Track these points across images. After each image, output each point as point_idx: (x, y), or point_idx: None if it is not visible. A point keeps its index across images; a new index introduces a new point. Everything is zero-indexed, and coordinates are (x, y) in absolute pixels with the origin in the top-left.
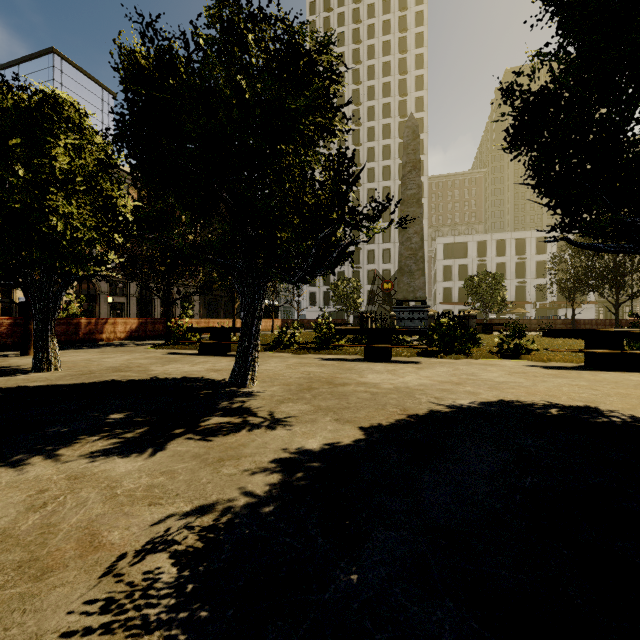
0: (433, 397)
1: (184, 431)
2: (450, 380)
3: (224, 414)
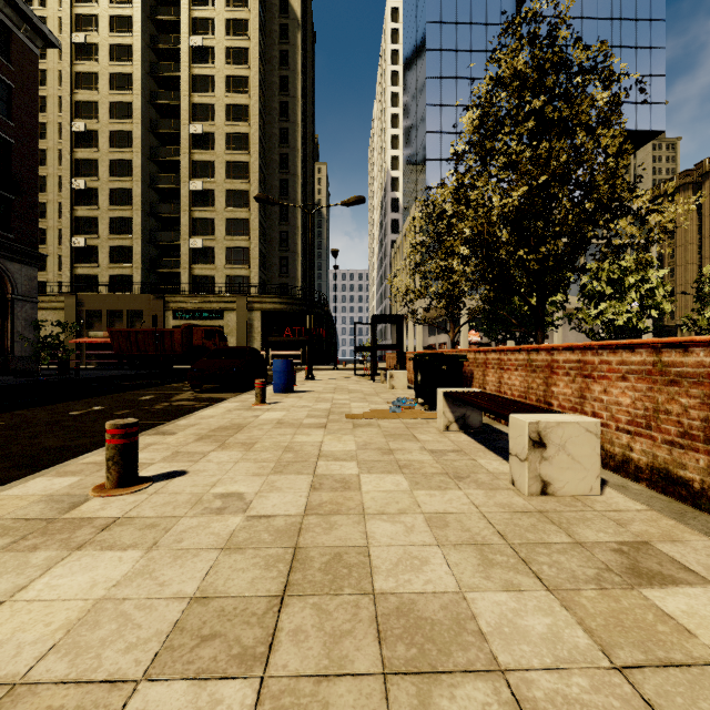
0: None
1: None
2: None
3: None
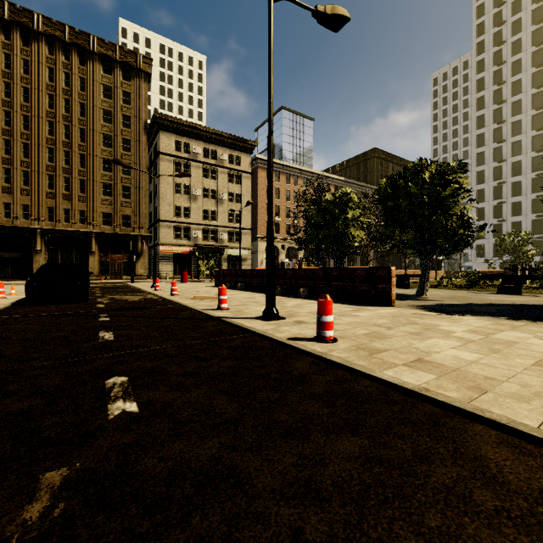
0: (513, 302)
1: (407, 300)
2: (540, 300)
3: (417, 299)
